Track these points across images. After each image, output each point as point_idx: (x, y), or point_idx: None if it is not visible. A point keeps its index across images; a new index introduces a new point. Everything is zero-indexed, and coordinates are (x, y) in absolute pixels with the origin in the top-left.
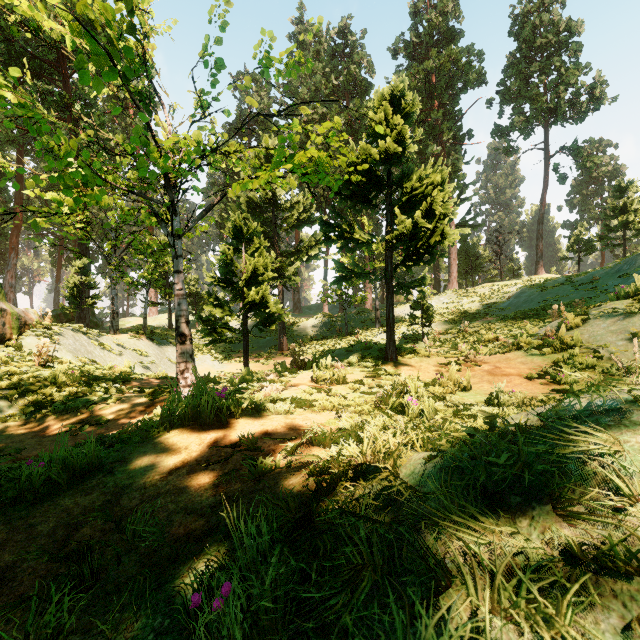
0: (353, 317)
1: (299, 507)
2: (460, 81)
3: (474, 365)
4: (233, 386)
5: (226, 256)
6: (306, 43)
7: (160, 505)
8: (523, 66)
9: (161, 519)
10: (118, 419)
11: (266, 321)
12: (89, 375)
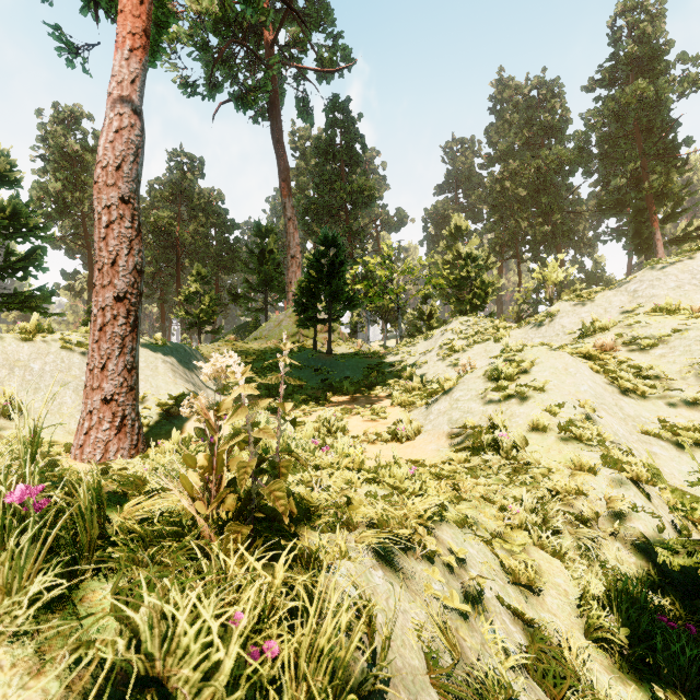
0: None
1: None
2: (671, 91)
3: None
4: None
5: (419, 307)
6: (506, 98)
7: None
8: None
9: None
10: None
11: None
12: None
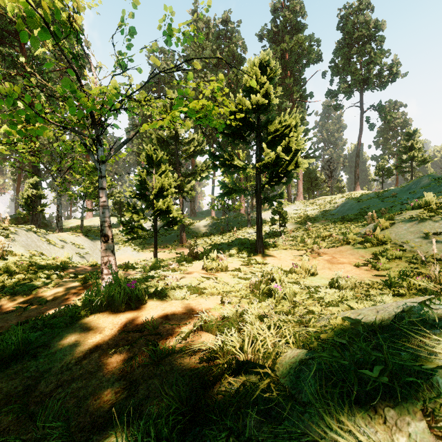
0: (232, 219)
1: (190, 396)
2: (305, 59)
3: (318, 256)
4: (145, 272)
5: (141, 176)
6: (199, 28)
7: (72, 390)
8: (346, 50)
9: (71, 405)
10: (55, 300)
11: (170, 223)
12: (36, 264)
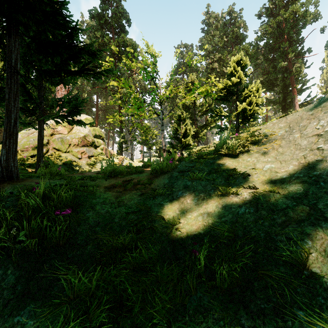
0: None
1: None
2: (302, 21)
3: None
4: None
5: (175, 127)
6: (211, 23)
7: None
8: None
9: None
10: None
11: None
12: None
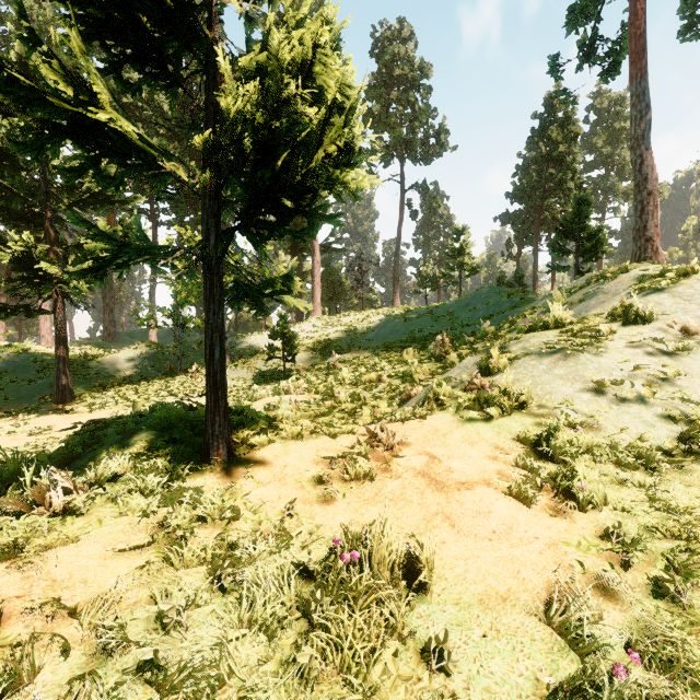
0: (193, 348)
1: None
2: None
3: (391, 455)
4: None
5: None
6: None
7: None
8: (384, 91)
9: None
10: None
11: None
12: None
